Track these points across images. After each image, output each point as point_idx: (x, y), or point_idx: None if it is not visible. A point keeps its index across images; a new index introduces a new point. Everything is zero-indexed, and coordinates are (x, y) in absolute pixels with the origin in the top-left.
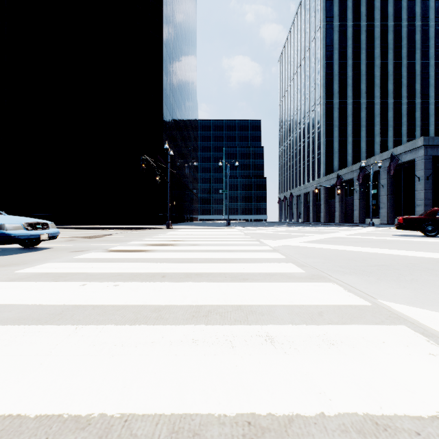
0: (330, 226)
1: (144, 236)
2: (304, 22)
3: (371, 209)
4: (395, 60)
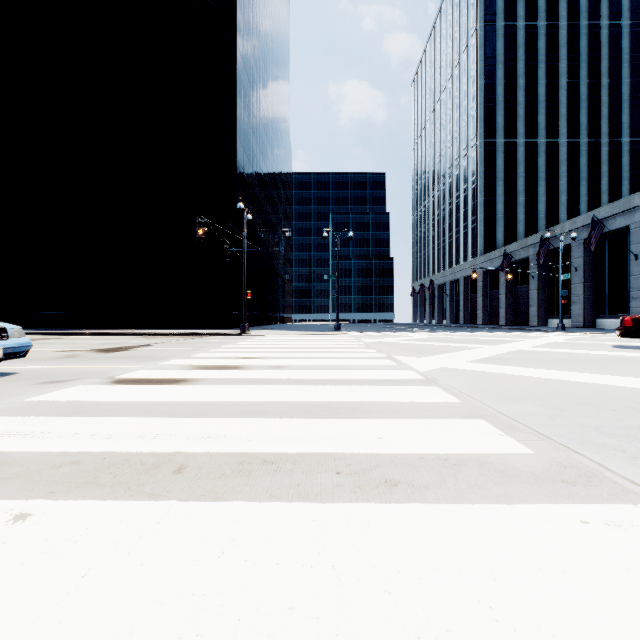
0: (496, 331)
1: (197, 349)
2: (452, 23)
3: (560, 304)
4: (590, 78)
